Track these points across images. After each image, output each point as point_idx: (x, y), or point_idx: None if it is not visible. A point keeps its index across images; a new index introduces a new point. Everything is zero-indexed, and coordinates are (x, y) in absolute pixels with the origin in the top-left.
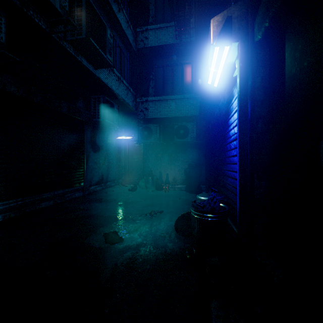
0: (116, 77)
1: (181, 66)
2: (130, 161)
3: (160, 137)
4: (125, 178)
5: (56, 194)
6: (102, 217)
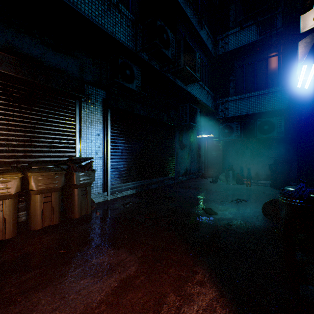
0: (199, 86)
1: (265, 60)
2: (209, 157)
3: (241, 133)
4: (204, 172)
5: (159, 180)
6: (196, 199)
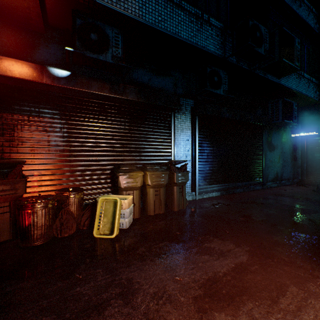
0: (296, 75)
1: None
2: (309, 160)
3: None
4: (302, 179)
5: (244, 184)
6: (296, 208)
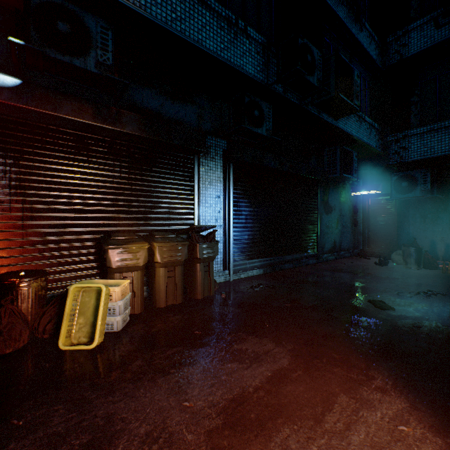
0: (356, 117)
1: None
2: (372, 225)
3: (433, 187)
4: (363, 249)
5: (295, 257)
6: (355, 286)
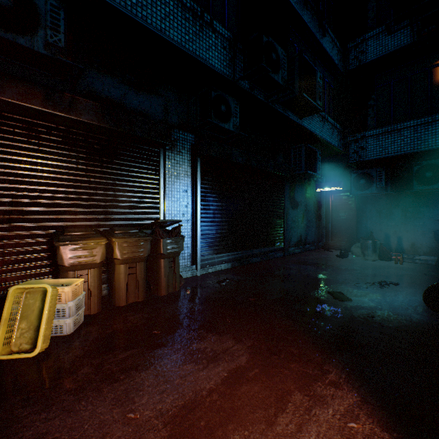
0: (319, 117)
1: (428, 72)
2: (334, 219)
3: (387, 184)
4: (327, 242)
5: (262, 251)
6: (317, 278)
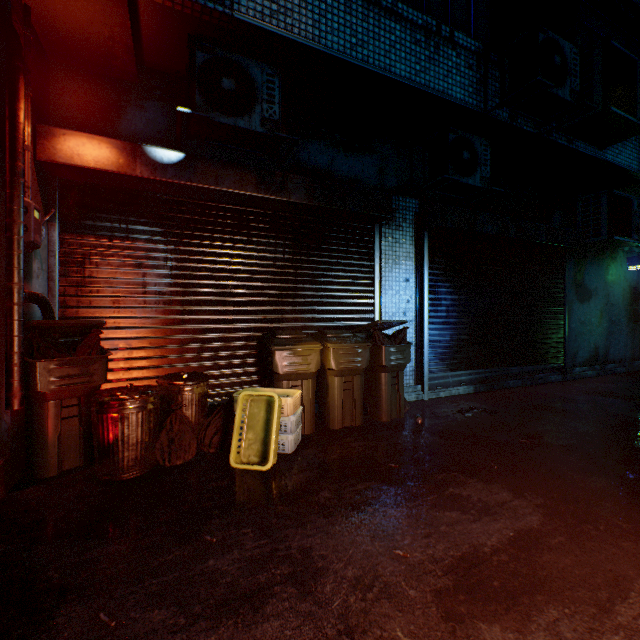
0: (638, 140)
1: None
2: None
3: None
4: None
5: (525, 370)
6: None
